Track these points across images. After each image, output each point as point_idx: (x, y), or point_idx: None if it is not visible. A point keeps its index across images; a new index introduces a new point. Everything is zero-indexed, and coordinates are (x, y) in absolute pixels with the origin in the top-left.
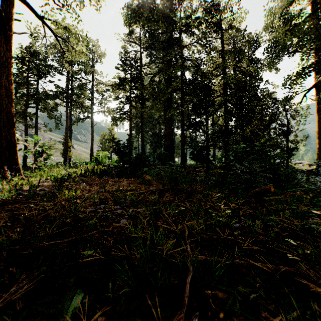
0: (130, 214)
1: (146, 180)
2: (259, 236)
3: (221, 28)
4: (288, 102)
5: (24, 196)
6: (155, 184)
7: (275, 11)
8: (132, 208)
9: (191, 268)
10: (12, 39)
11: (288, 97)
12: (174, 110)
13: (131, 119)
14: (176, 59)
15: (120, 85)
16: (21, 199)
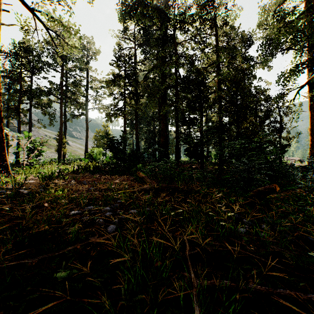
0: (121, 217)
1: (140, 178)
2: (270, 245)
3: (215, 25)
4: (281, 99)
5: (6, 196)
6: (149, 182)
7: (268, 8)
8: (123, 210)
9: (197, 307)
10: (0, 30)
11: (281, 94)
12: (169, 106)
13: (125, 115)
14: (171, 55)
15: (114, 81)
16: (0, 200)
